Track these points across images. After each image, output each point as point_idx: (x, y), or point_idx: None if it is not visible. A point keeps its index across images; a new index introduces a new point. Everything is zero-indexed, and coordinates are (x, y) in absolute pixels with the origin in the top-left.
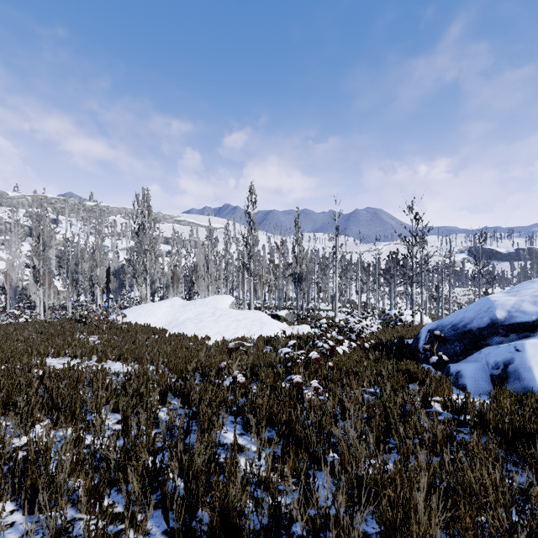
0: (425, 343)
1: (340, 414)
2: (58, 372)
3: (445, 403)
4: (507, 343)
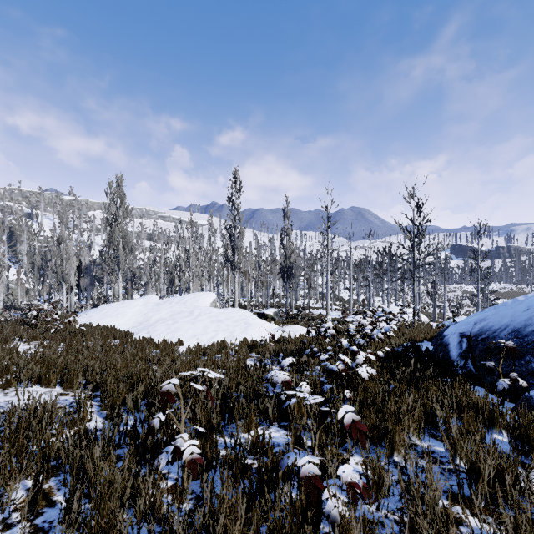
0: (463, 352)
1: None
2: None
3: None
4: None
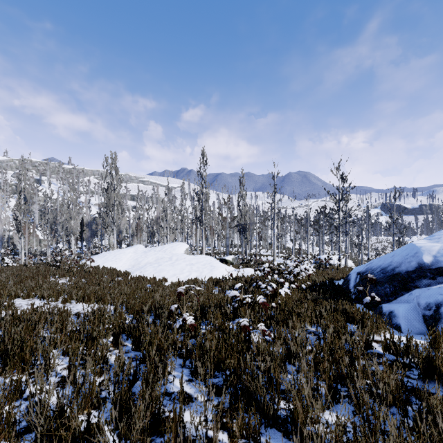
0: (356, 284)
1: (286, 356)
2: (19, 314)
3: (386, 344)
4: (434, 285)
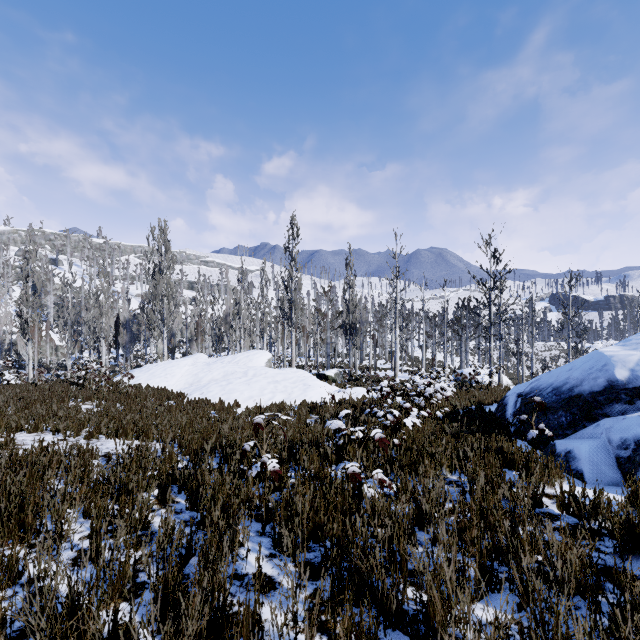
0: (516, 411)
1: (415, 518)
2: (21, 456)
3: (563, 501)
4: (632, 412)
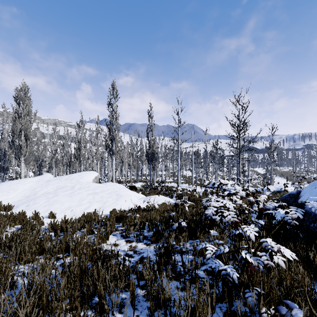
0: None
1: None
2: None
3: None
4: None
